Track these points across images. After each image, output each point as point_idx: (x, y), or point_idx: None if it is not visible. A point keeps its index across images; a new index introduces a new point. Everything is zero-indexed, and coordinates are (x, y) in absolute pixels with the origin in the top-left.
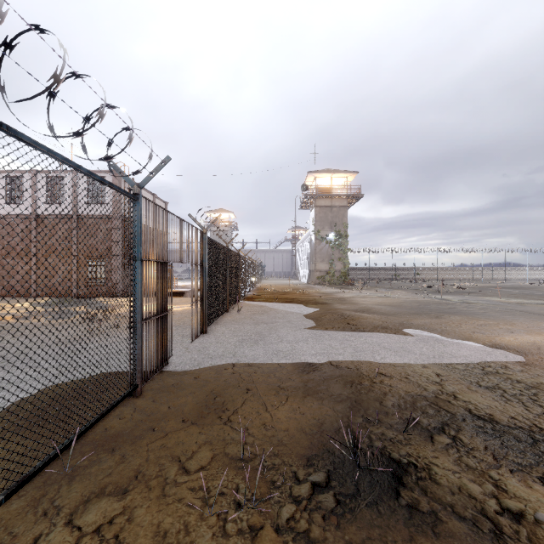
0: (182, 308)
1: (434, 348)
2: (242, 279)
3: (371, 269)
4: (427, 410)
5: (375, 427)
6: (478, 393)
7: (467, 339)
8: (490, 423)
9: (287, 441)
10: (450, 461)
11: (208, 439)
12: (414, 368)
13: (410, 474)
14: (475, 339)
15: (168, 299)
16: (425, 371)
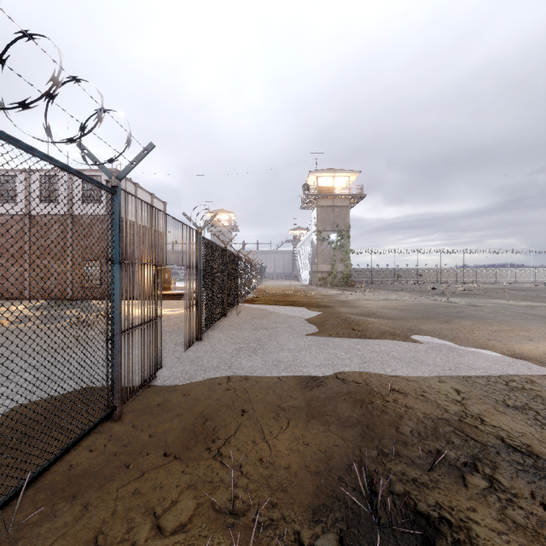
0: (178, 312)
1: (449, 357)
2: (242, 281)
3: (374, 271)
4: (452, 440)
5: (393, 464)
6: (508, 415)
7: (483, 347)
8: (530, 458)
9: (288, 484)
10: (493, 516)
11: (192, 480)
12: (430, 383)
13: (445, 537)
14: (491, 347)
15: (165, 302)
16: (443, 387)
